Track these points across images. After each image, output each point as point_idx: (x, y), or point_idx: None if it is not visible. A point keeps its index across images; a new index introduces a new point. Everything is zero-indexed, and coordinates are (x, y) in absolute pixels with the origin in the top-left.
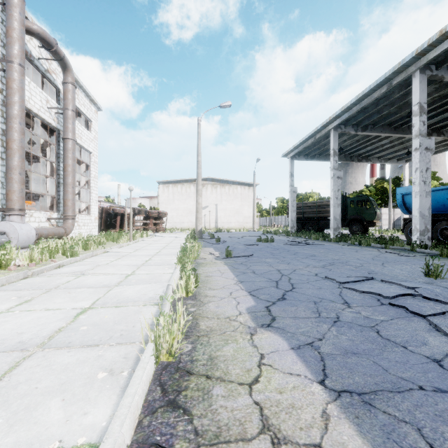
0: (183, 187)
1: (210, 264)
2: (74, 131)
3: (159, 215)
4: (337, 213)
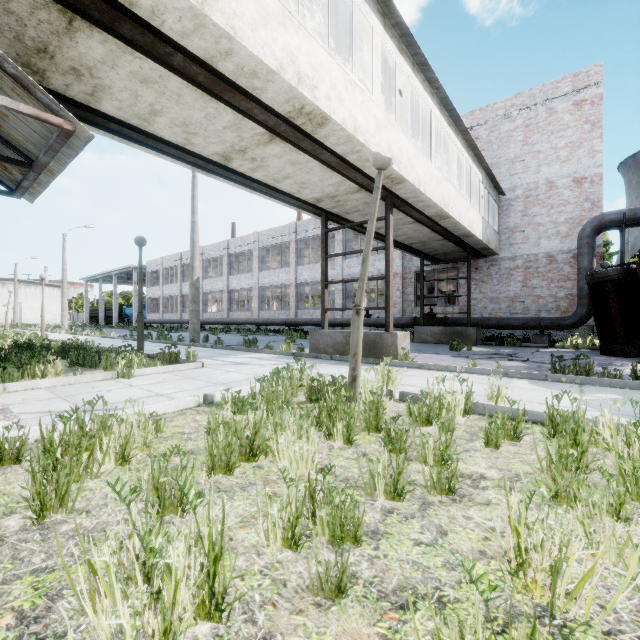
0: None
1: None
2: None
3: None
4: (102, 315)
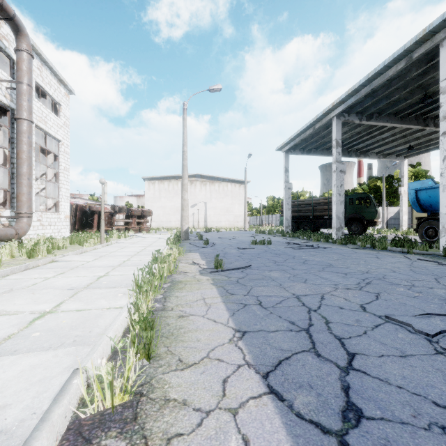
0: (170, 184)
1: (191, 283)
2: (30, 111)
3: (143, 213)
4: (340, 211)
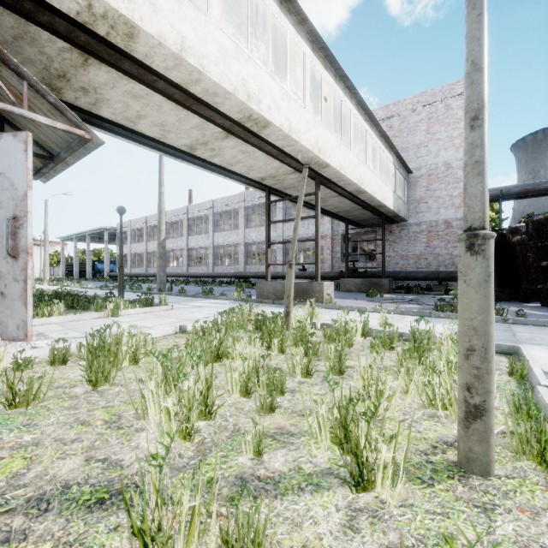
0: None
1: None
2: None
3: None
4: (77, 270)
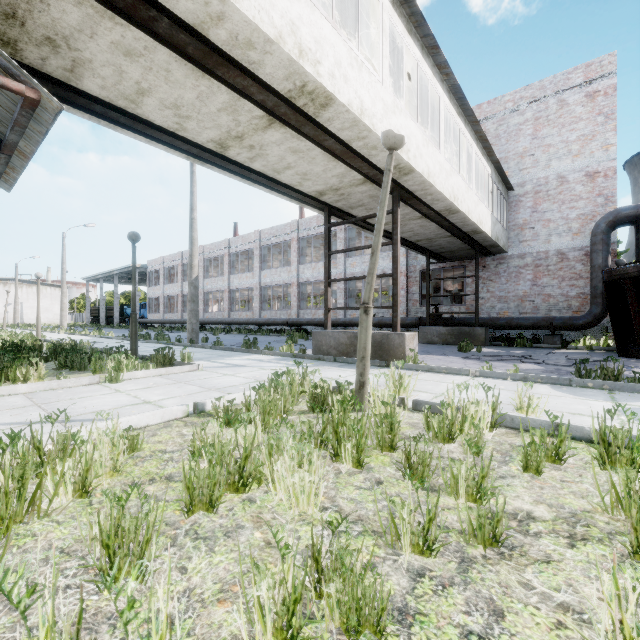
0: None
1: None
2: None
3: None
4: (103, 315)
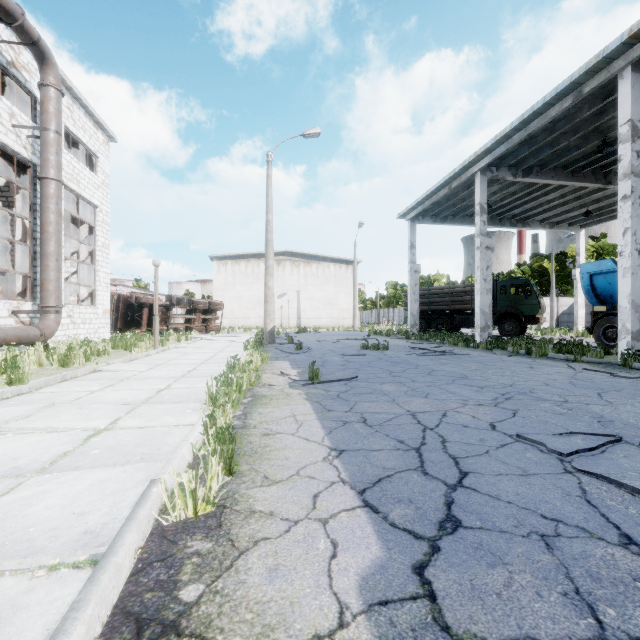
0: (249, 266)
1: (278, 398)
2: (59, 167)
3: (211, 306)
4: (486, 303)
